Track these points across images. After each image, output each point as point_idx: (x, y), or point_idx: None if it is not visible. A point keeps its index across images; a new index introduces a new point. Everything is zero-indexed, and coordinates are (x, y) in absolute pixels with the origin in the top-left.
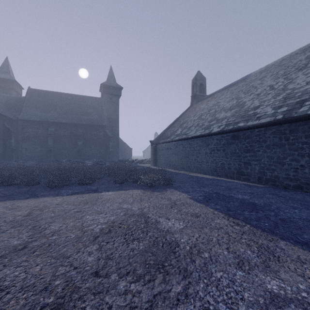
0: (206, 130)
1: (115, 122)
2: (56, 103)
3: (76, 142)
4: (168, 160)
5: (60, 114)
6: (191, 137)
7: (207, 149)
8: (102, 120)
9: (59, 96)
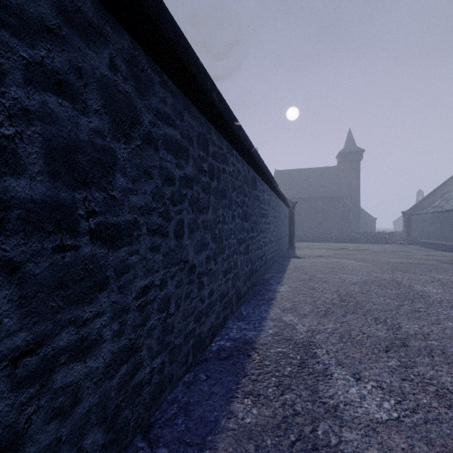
0: None
1: (355, 190)
2: (296, 180)
3: (315, 214)
4: (423, 232)
5: (300, 189)
6: (445, 210)
7: None
8: (341, 190)
9: (298, 173)
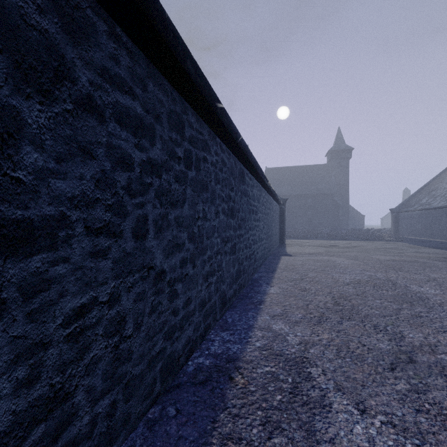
0: (446, 202)
1: (344, 188)
2: (287, 178)
3: (305, 211)
4: (411, 229)
5: (291, 187)
6: (433, 208)
7: (446, 219)
8: (331, 188)
9: (288, 170)
